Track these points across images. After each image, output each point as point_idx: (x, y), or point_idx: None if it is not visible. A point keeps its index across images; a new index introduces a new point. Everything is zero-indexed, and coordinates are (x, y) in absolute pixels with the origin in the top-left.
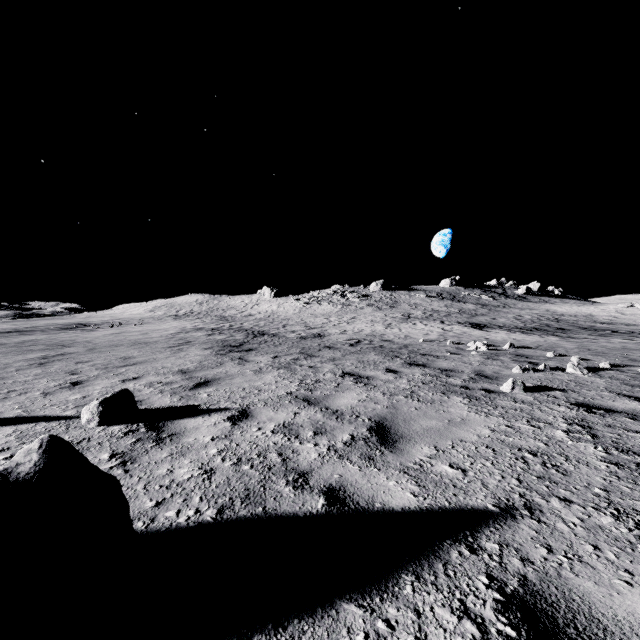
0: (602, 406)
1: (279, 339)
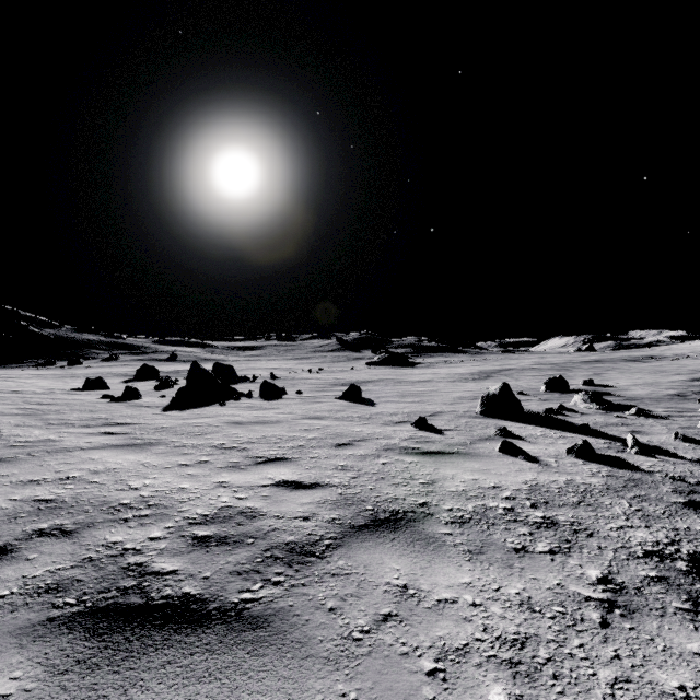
0: None
1: None
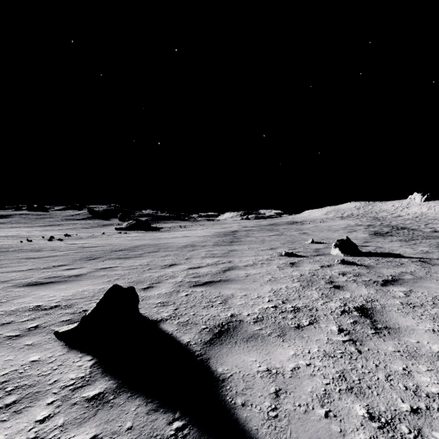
0: None
1: (414, 231)
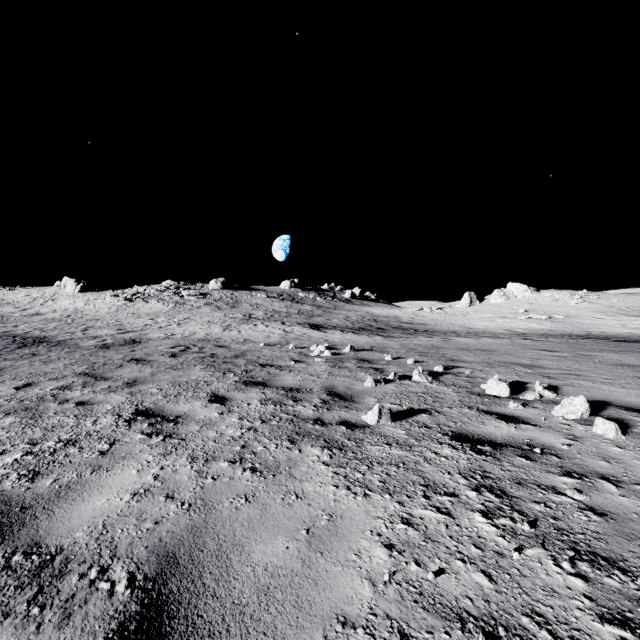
0: (481, 436)
1: (62, 350)
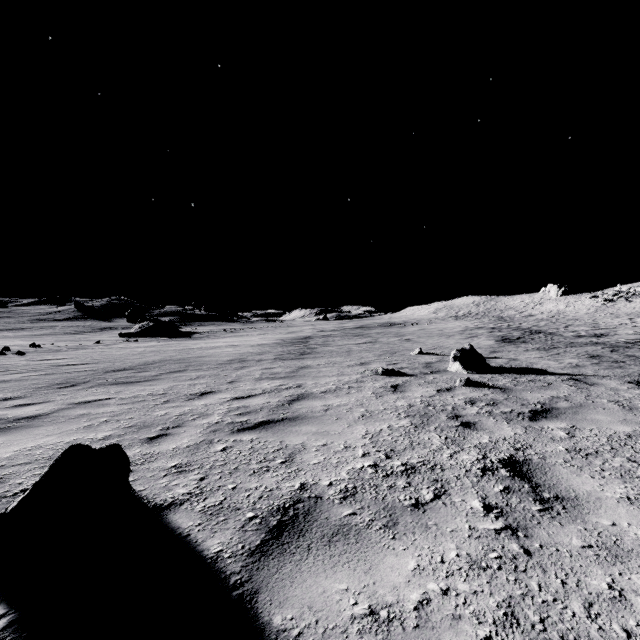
0: None
1: (553, 336)
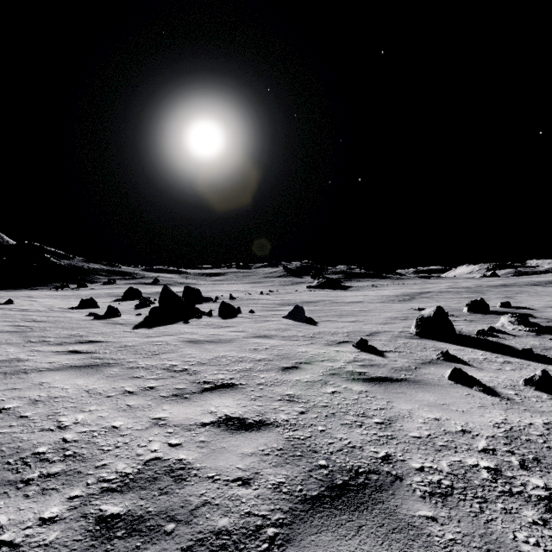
0: None
1: None
